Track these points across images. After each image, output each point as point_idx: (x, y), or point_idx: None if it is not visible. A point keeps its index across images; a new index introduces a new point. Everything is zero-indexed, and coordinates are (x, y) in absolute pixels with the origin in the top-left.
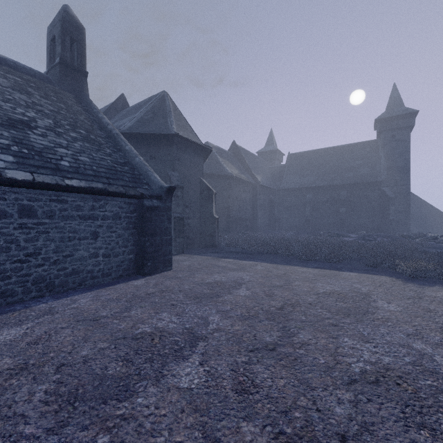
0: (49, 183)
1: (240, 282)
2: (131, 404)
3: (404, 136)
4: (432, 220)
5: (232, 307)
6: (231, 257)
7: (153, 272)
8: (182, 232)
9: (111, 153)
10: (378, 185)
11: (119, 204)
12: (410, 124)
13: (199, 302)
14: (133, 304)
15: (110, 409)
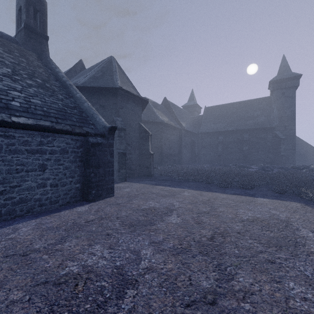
0: None
1: (171, 208)
2: None
3: (291, 93)
4: (310, 155)
5: (165, 237)
6: (163, 185)
7: (97, 198)
8: (124, 165)
9: (63, 98)
10: (272, 130)
11: (66, 140)
12: (295, 84)
13: (133, 230)
14: (70, 233)
15: None
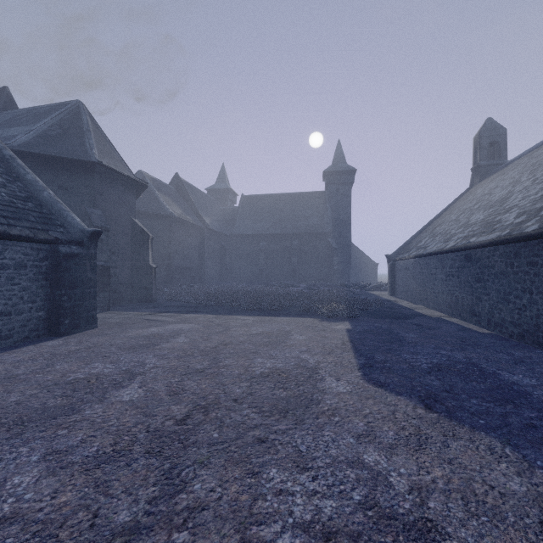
0: None
1: (180, 332)
2: (81, 415)
3: (346, 191)
4: (368, 270)
5: (170, 351)
6: (171, 312)
7: (72, 331)
8: (107, 285)
9: (5, 183)
10: (325, 236)
11: (24, 250)
12: (350, 180)
13: (134, 351)
14: (55, 361)
15: (62, 420)
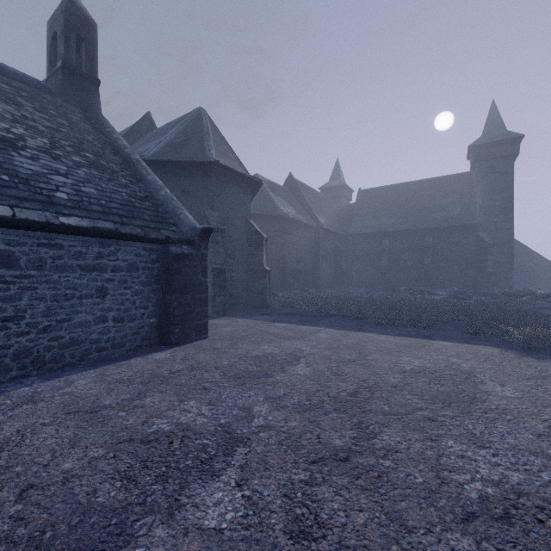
0: (36, 220)
1: (298, 355)
2: None
3: (506, 167)
4: (540, 273)
5: (287, 392)
6: (286, 321)
7: (182, 341)
8: (223, 289)
9: (128, 184)
10: (472, 229)
11: (136, 251)
12: (513, 152)
13: (241, 384)
14: (150, 387)
15: None
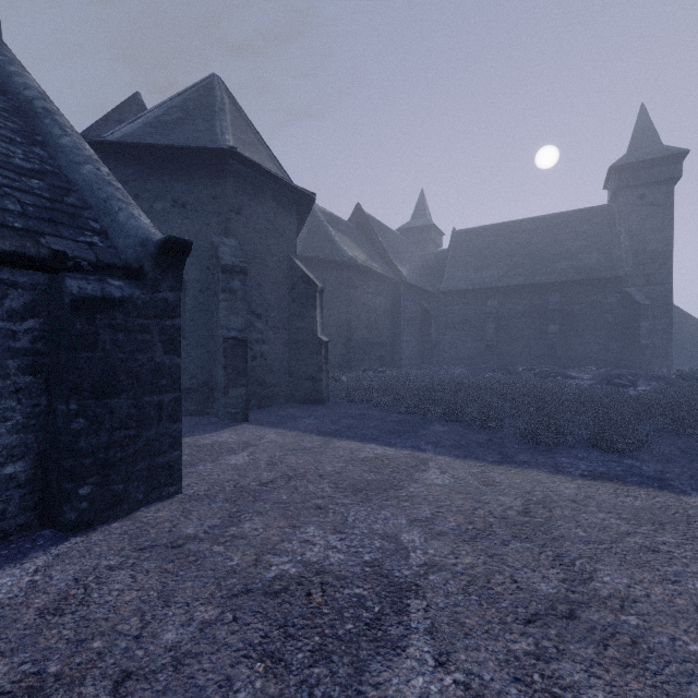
0: None
1: (396, 573)
2: None
3: (662, 197)
4: None
5: None
6: (356, 435)
7: (102, 515)
8: (243, 374)
9: None
10: (617, 284)
11: None
12: (673, 174)
13: None
14: None
15: None
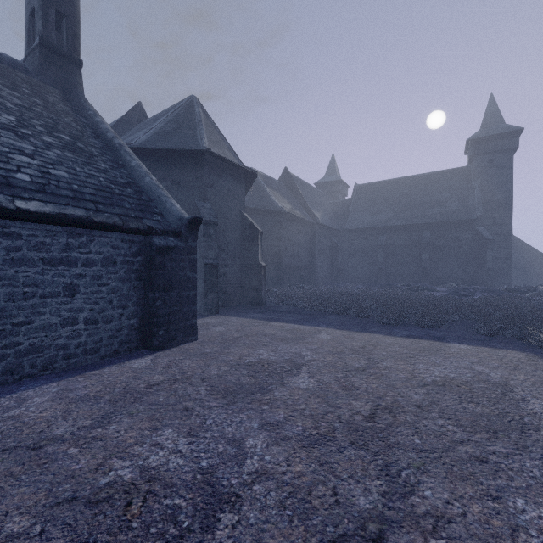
0: None
1: (298, 361)
2: None
3: (505, 161)
4: (538, 269)
5: (288, 415)
6: (283, 320)
7: (167, 345)
8: (215, 285)
9: (108, 169)
10: (471, 225)
11: (113, 242)
12: (512, 145)
13: (231, 402)
14: (118, 407)
15: None
